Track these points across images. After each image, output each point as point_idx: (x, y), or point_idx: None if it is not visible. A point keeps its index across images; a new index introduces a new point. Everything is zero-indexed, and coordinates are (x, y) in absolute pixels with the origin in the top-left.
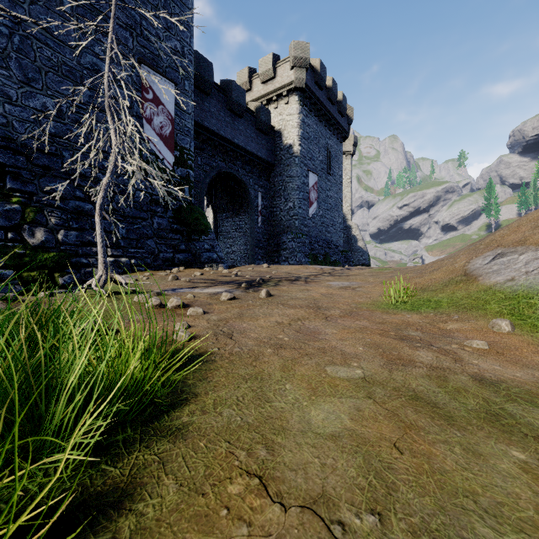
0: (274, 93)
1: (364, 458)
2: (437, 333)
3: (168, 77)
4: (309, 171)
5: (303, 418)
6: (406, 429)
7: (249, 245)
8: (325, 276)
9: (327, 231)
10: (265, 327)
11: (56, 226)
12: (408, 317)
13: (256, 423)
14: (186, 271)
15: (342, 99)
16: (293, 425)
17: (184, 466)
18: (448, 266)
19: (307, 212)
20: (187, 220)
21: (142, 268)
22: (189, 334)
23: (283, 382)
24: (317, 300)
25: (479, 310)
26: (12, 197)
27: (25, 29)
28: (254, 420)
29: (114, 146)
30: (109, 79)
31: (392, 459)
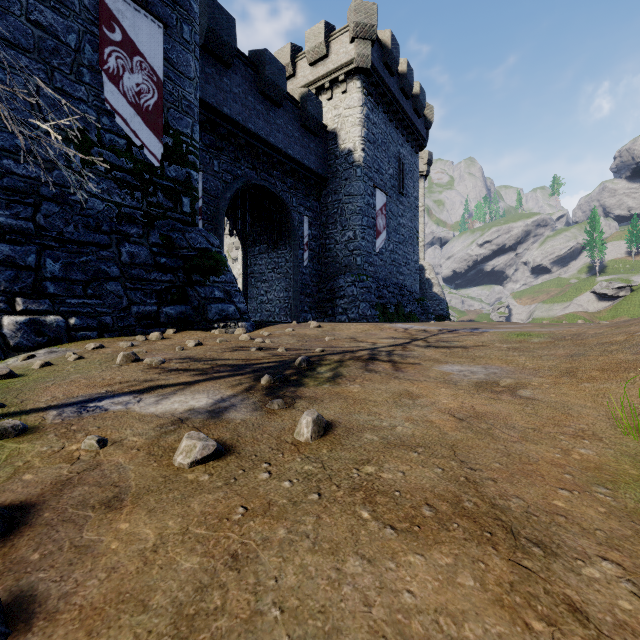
0: (326, 77)
1: None
2: None
3: (152, 11)
4: (376, 188)
5: None
6: None
7: (292, 291)
8: (422, 348)
9: (399, 272)
10: None
11: None
12: None
13: None
14: (176, 337)
15: (419, 92)
16: None
17: None
18: None
19: (373, 245)
20: (185, 250)
21: (93, 332)
22: None
23: None
24: (462, 453)
25: None
26: None
27: None
28: None
29: None
30: None
31: None
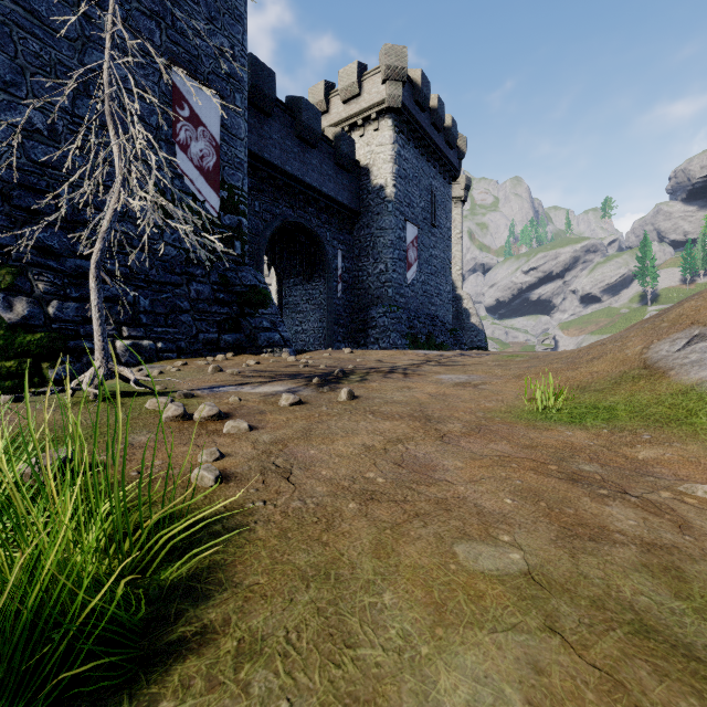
0: (359, 115)
1: None
2: (626, 467)
3: (212, 88)
4: (407, 221)
5: (424, 698)
6: None
7: (326, 322)
8: (432, 366)
9: (430, 302)
10: (346, 455)
11: (46, 295)
12: (570, 436)
13: None
14: (236, 359)
15: (451, 125)
16: None
17: None
18: (615, 353)
19: (404, 277)
20: (238, 287)
21: (173, 354)
22: (217, 474)
23: (378, 587)
24: (424, 405)
25: (682, 425)
26: None
27: (1, 10)
28: None
29: (117, 172)
30: (111, 72)
31: None
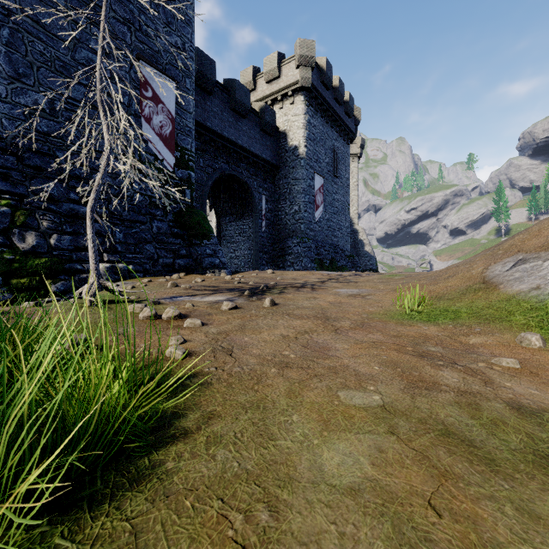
0: (279, 92)
1: (393, 524)
2: (459, 349)
3: (168, 75)
4: (315, 173)
5: (314, 462)
6: (441, 479)
7: (253, 250)
8: (332, 283)
9: (333, 235)
10: (269, 341)
11: (49, 230)
12: (425, 330)
13: (257, 470)
14: (187, 277)
15: (349, 100)
16: (302, 474)
17: (163, 538)
18: (464, 273)
19: (313, 216)
20: (188, 224)
21: (141, 274)
22: (184, 351)
23: (289, 412)
24: (325, 309)
25: (503, 321)
26: (1, 199)
27: (16, 21)
28: (255, 466)
29: (106, 143)
30: (102, 72)
31: (428, 525)
